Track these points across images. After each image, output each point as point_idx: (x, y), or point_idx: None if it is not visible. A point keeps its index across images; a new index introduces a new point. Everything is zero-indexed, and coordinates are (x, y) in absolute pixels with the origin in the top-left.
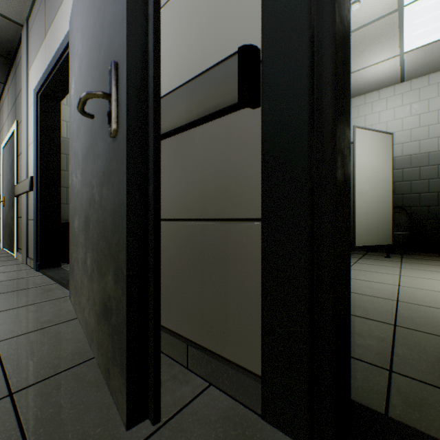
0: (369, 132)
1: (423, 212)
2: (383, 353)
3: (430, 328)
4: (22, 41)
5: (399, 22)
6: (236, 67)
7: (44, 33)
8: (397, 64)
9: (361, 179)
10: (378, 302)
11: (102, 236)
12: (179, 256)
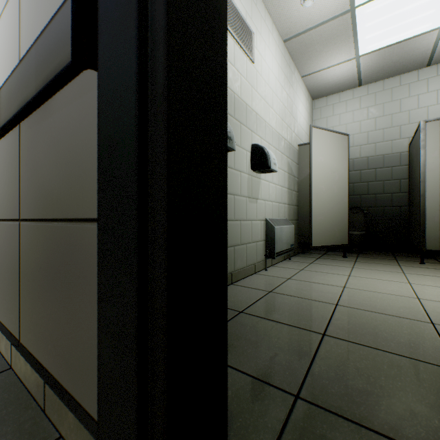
0: (326, 132)
1: (378, 213)
2: (298, 372)
3: (359, 336)
4: None
5: (352, 23)
6: (71, 13)
7: None
8: (354, 67)
9: (318, 179)
10: (317, 307)
11: None
12: (43, 266)
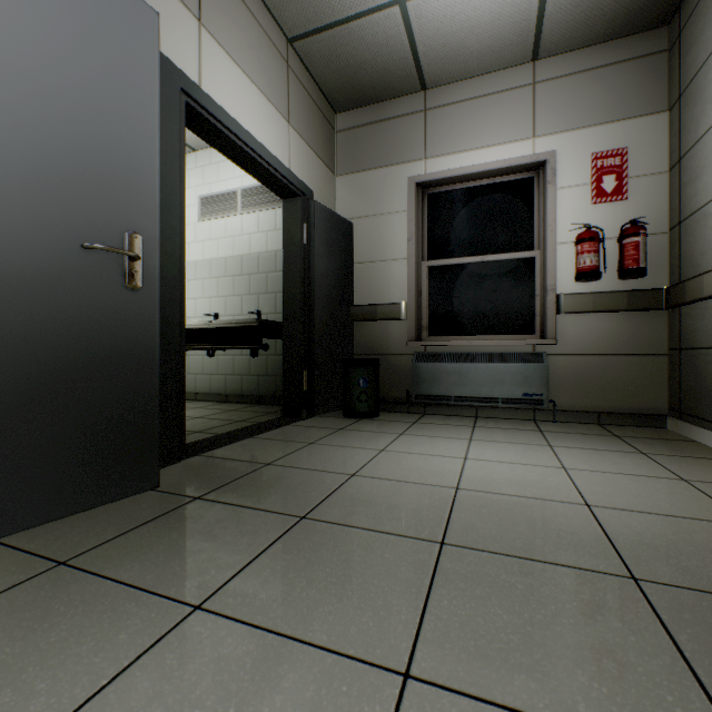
0: None
1: None
2: None
3: None
4: None
5: None
6: None
7: None
8: None
9: None
10: None
11: (84, 369)
12: None
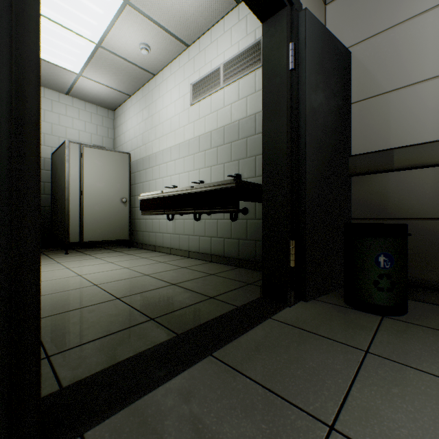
0: None
1: None
2: None
3: (61, 308)
4: None
5: None
6: None
7: None
8: None
9: None
10: None
11: None
12: None
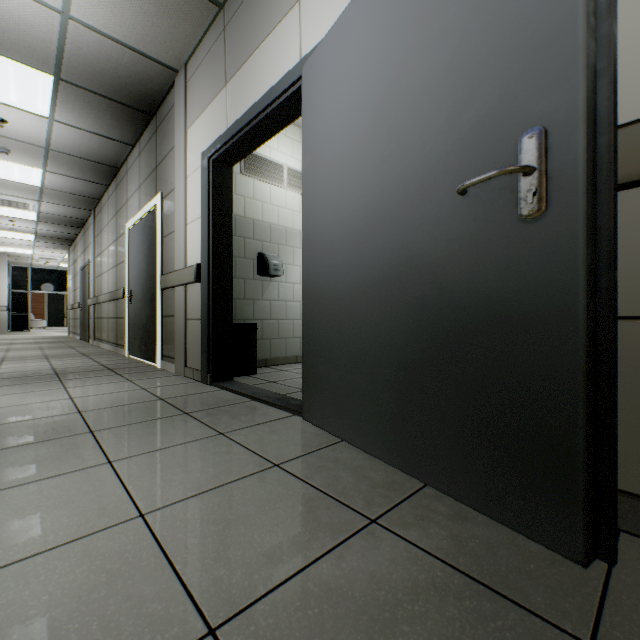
0: None
1: None
2: None
3: None
4: (175, 91)
5: None
6: None
7: (222, 80)
8: None
9: None
10: None
11: (470, 338)
12: None
